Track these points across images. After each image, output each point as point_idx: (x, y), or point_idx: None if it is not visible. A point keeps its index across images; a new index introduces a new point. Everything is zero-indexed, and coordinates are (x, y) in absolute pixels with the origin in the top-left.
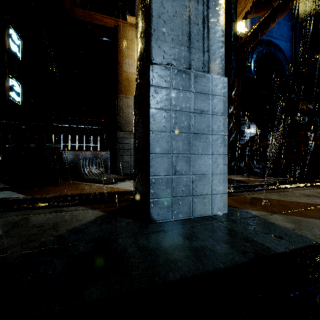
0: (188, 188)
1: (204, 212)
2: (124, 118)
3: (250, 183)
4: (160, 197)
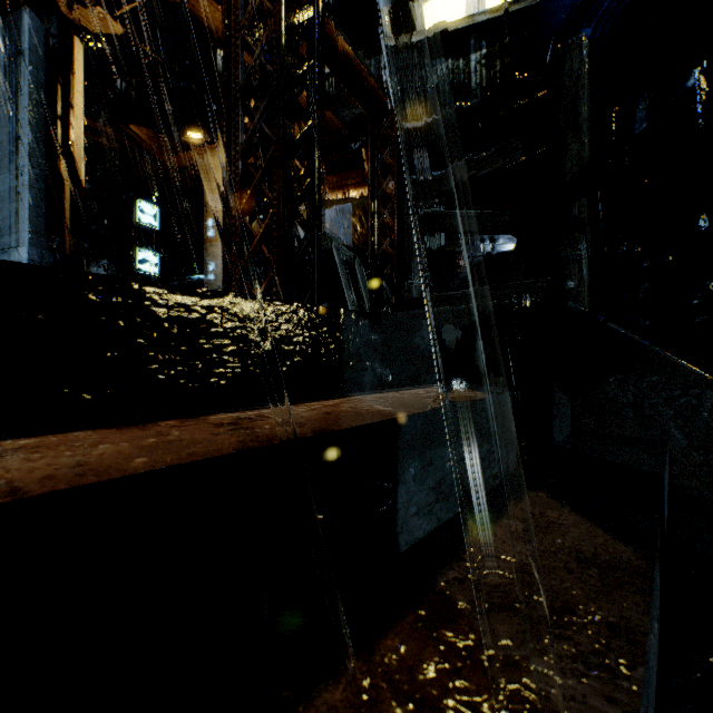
0: None
1: None
2: (210, 273)
3: None
4: None
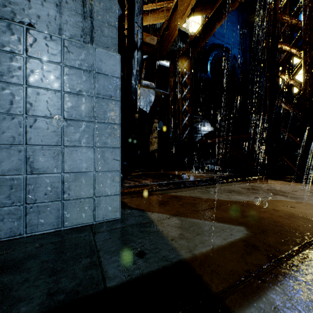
0: (55, 191)
1: (82, 220)
2: None
3: (185, 179)
4: (4, 206)
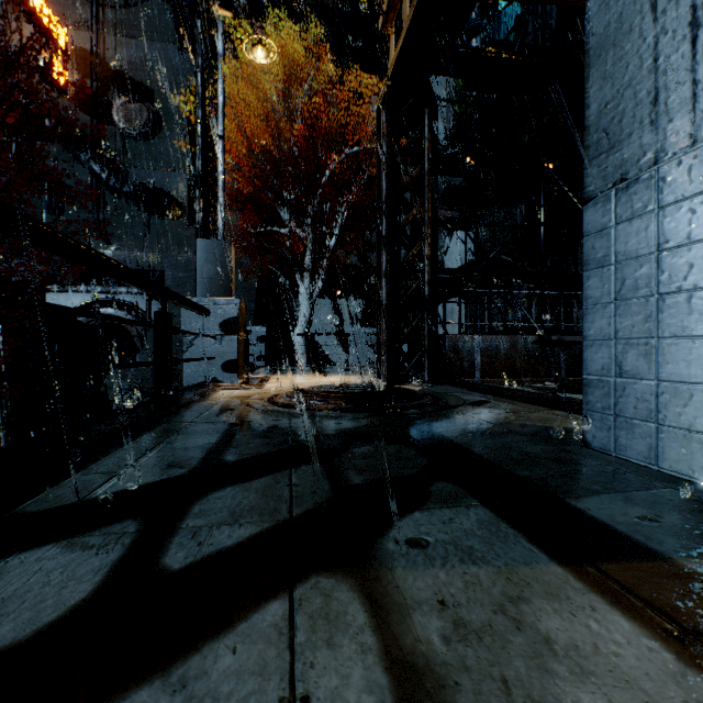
0: (646, 407)
1: (687, 470)
2: None
3: None
4: (596, 411)
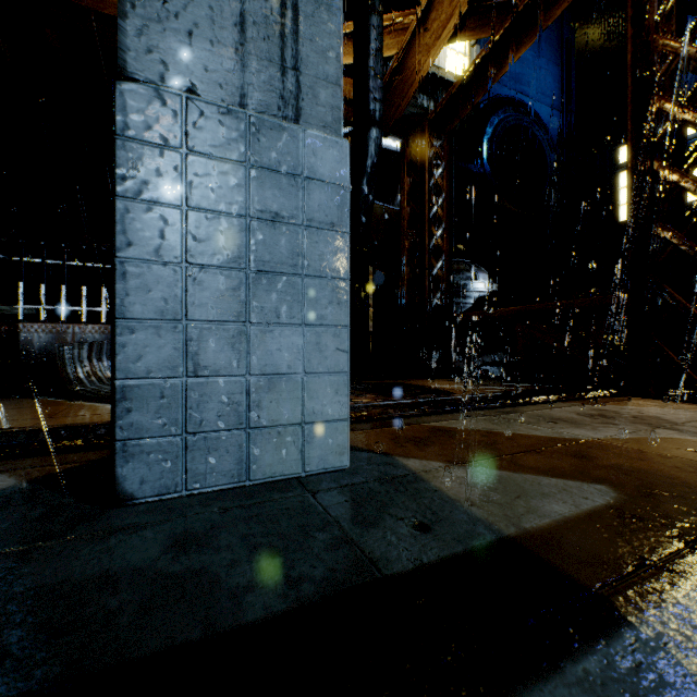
0: (235, 410)
1: (282, 468)
2: None
3: (450, 396)
4: (150, 436)
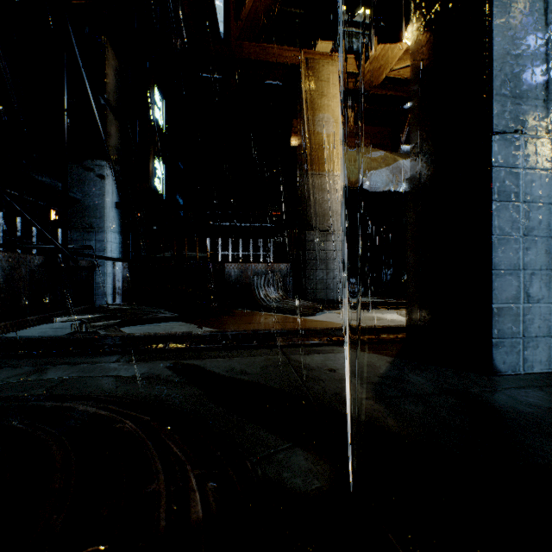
0: (546, 324)
1: None
2: (316, 209)
3: None
4: (507, 337)
